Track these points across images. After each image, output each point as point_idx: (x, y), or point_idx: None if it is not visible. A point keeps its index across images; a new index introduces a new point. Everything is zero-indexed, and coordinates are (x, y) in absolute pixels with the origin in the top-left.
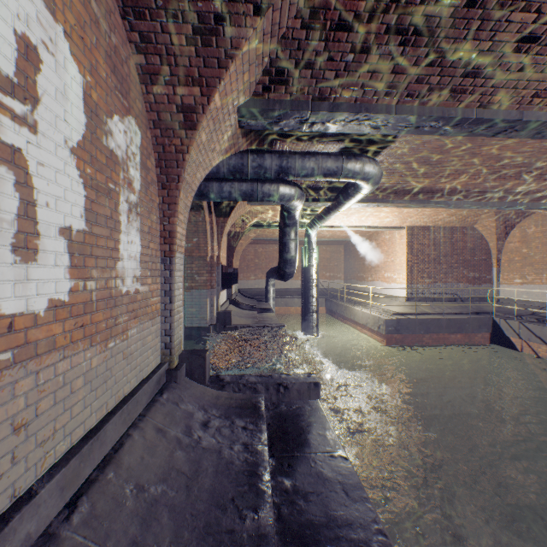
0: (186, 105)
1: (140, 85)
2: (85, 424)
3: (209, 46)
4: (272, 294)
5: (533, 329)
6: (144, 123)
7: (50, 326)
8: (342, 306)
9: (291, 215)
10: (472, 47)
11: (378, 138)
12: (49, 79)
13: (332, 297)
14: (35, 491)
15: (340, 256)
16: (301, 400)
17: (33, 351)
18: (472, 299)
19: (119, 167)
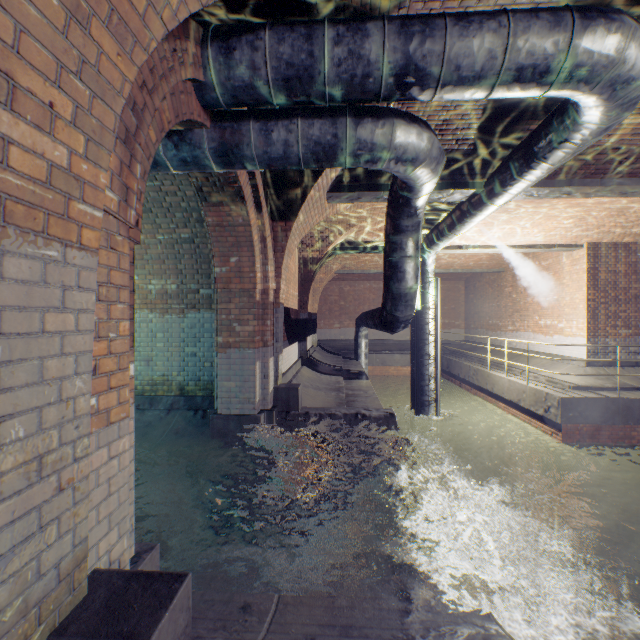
0: None
1: None
2: None
3: None
4: (363, 349)
5: None
6: None
7: None
8: (469, 368)
9: (410, 208)
10: None
11: None
12: None
13: (448, 354)
14: None
15: (459, 296)
16: None
17: None
18: None
19: None
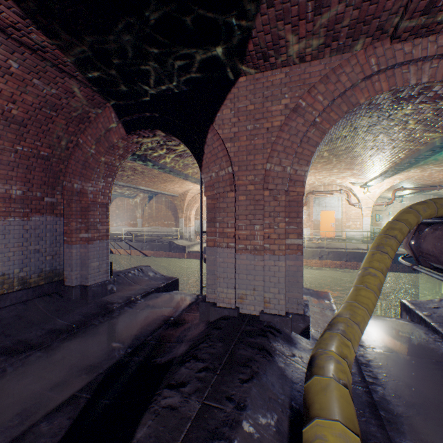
0: None
1: None
2: None
3: None
4: None
5: (120, 244)
6: None
7: None
8: None
9: None
10: None
11: None
12: None
13: None
14: None
15: None
16: None
17: None
18: None
19: None
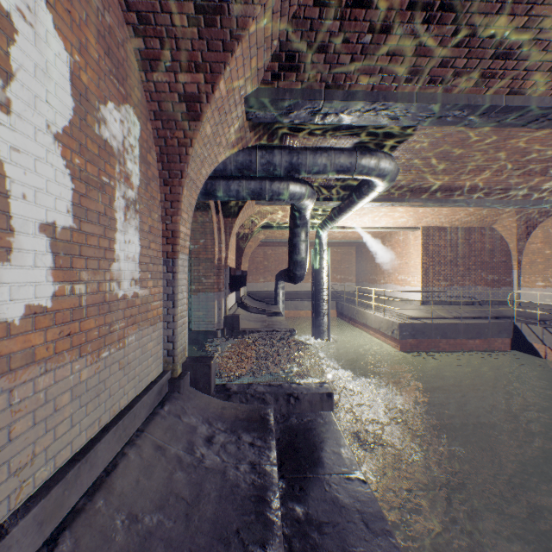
0: (189, 94)
1: (139, 73)
2: (72, 444)
3: (213, 27)
4: (281, 297)
5: None
6: (143, 114)
7: (28, 335)
8: (353, 309)
9: (302, 215)
10: (505, 23)
11: (395, 131)
12: (27, 52)
13: (343, 300)
14: (5, 530)
15: (351, 258)
16: (313, 412)
17: (5, 366)
18: (490, 303)
19: (114, 159)
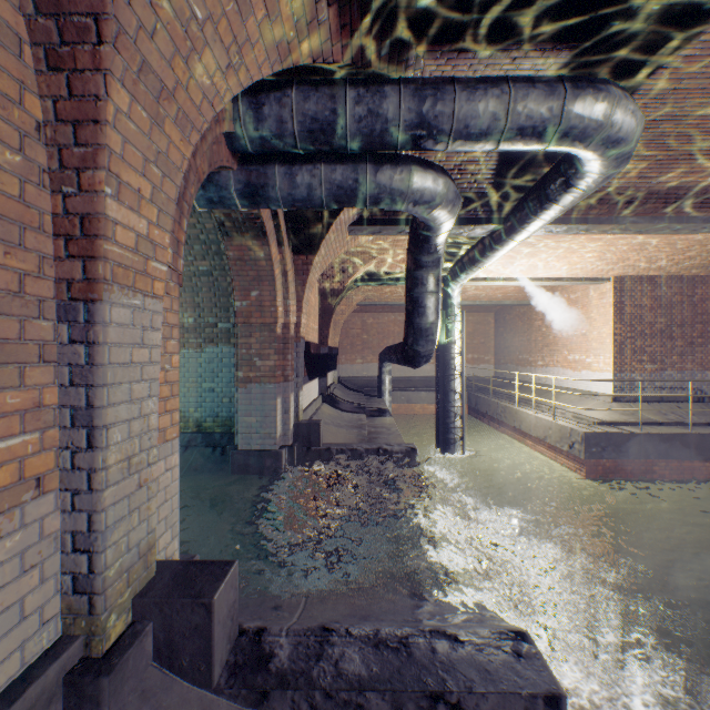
0: None
1: None
2: None
3: None
4: (387, 386)
5: None
6: None
7: None
8: (497, 405)
9: (430, 245)
10: None
11: (672, 9)
12: None
13: (477, 391)
14: None
15: (489, 330)
16: None
17: None
18: None
19: None
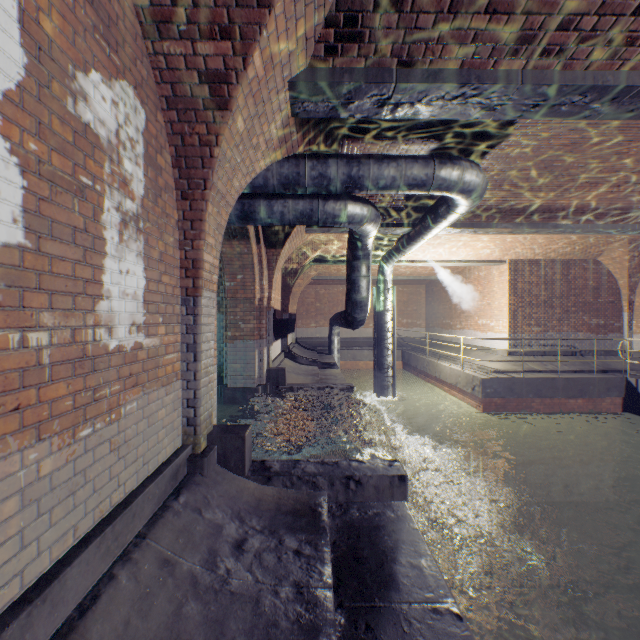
0: (212, 71)
1: (144, 42)
2: (23, 575)
3: None
4: (336, 345)
5: None
6: (151, 99)
7: None
8: (423, 360)
9: (362, 244)
10: None
11: (485, 130)
12: None
13: (410, 349)
14: None
15: (420, 299)
16: (380, 501)
17: None
18: (595, 353)
19: (101, 153)
